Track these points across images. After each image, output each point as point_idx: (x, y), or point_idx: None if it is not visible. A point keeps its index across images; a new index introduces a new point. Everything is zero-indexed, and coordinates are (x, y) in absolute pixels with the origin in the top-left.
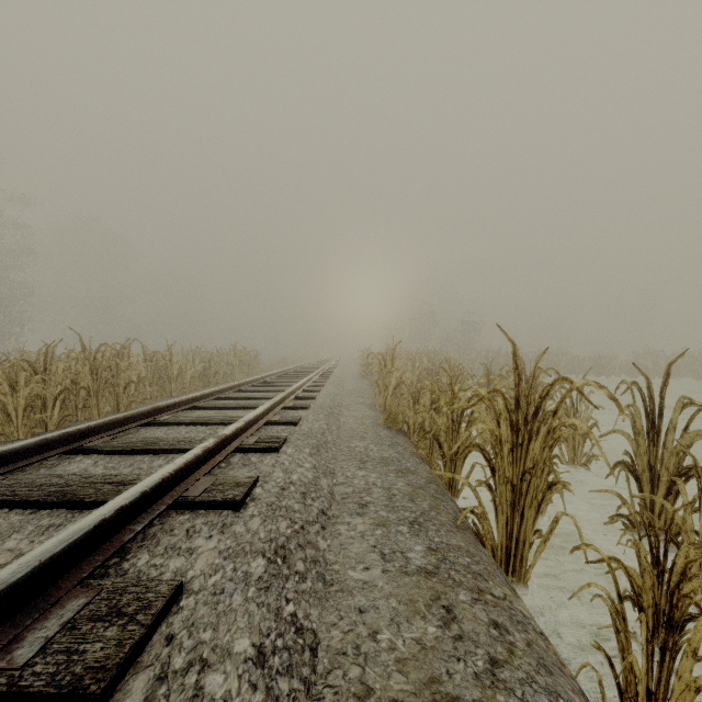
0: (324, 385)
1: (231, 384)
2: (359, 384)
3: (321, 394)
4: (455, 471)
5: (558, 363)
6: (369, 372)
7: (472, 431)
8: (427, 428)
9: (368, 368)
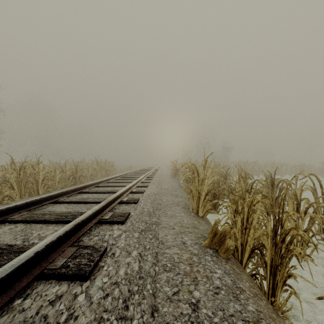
0: (148, 185)
1: (74, 187)
2: (171, 183)
3: (144, 195)
4: None
5: (281, 168)
6: (176, 174)
7: None
8: (267, 259)
9: (176, 171)
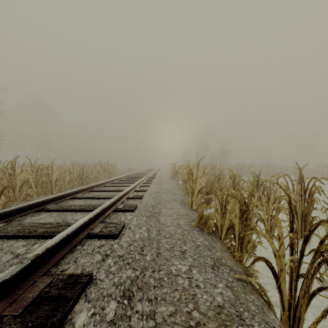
0: (150, 185)
1: (87, 186)
2: (171, 183)
3: (147, 193)
4: (298, 309)
5: (276, 170)
6: (176, 175)
7: (322, 264)
8: (236, 232)
9: (175, 173)
